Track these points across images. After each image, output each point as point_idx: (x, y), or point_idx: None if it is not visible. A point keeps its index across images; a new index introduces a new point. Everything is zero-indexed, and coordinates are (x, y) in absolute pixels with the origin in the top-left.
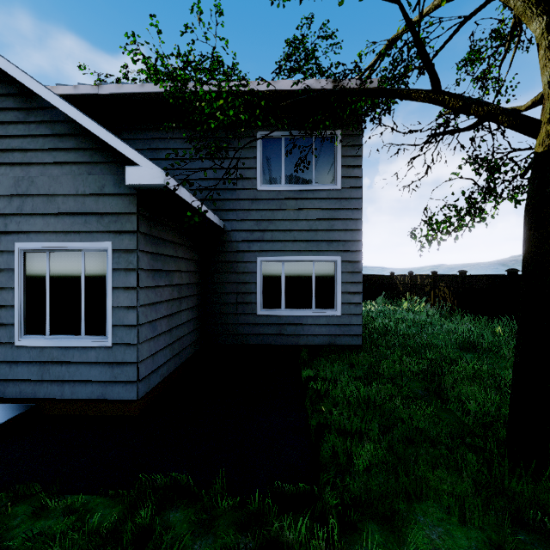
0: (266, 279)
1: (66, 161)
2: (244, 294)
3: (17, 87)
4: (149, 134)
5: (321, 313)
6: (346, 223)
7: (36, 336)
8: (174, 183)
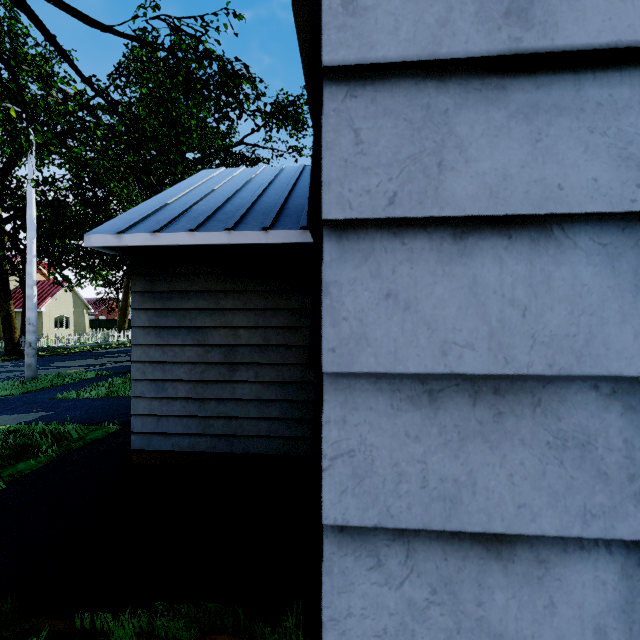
0: None
1: None
2: None
3: None
4: None
5: None
6: None
7: None
8: (108, 237)
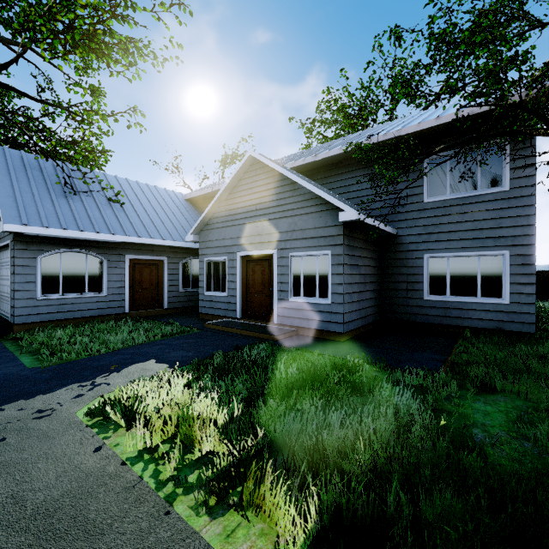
0: (432, 272)
1: (310, 212)
2: (413, 283)
3: (290, 180)
4: (344, 176)
5: (487, 300)
6: (515, 219)
7: (297, 297)
8: (362, 216)
